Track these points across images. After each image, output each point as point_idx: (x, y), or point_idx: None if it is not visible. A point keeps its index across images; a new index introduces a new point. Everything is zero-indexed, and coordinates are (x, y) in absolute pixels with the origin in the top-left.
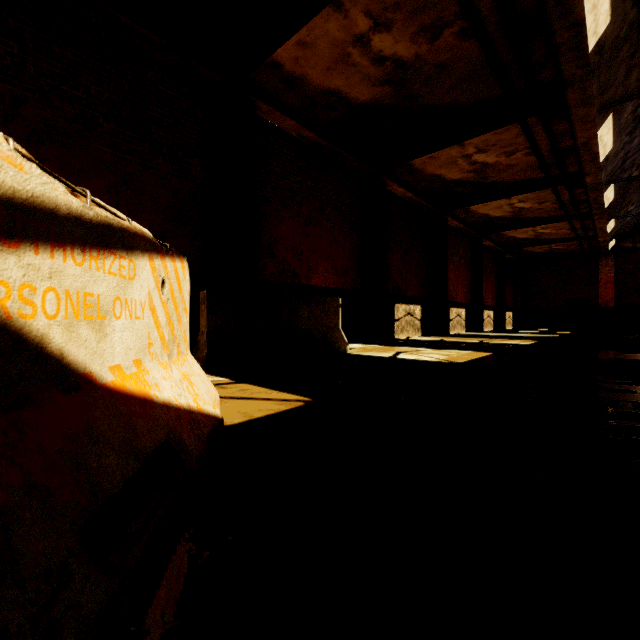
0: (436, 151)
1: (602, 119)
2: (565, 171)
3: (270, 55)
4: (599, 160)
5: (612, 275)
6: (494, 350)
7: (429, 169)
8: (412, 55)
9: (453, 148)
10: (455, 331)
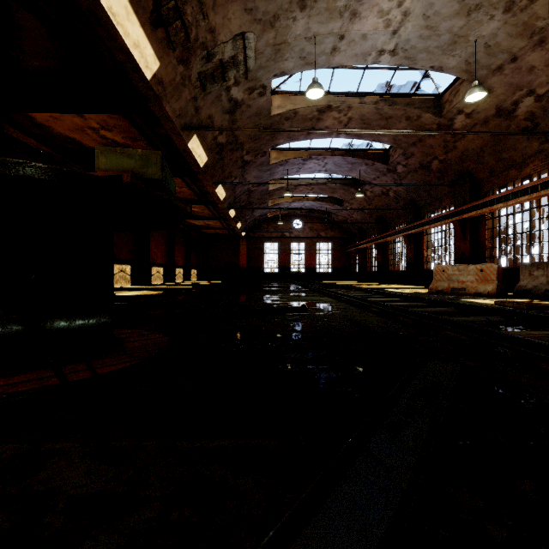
0: None
1: (216, 186)
2: (208, 200)
3: (27, 112)
4: (221, 200)
5: (246, 250)
6: (168, 290)
7: None
8: (123, 142)
9: None
10: (156, 282)
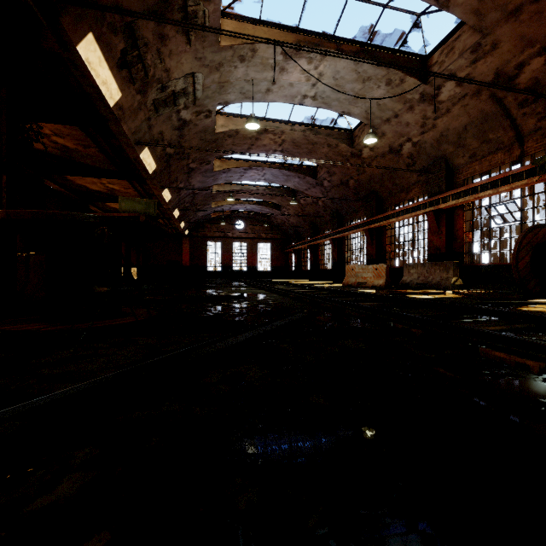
0: (84, 177)
1: (163, 189)
2: None
3: None
4: (166, 201)
5: (188, 249)
6: None
7: (78, 182)
8: (74, 147)
9: (95, 178)
10: None
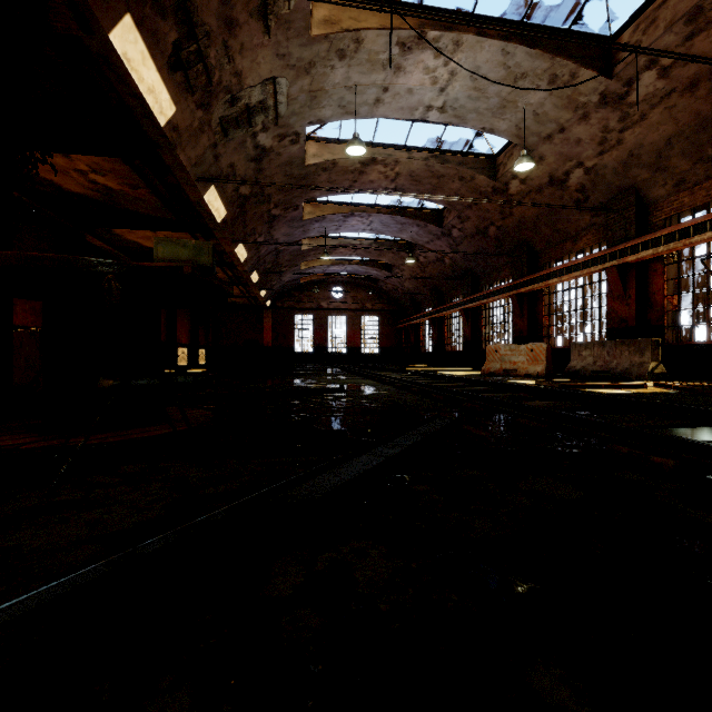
0: (135, 229)
1: (236, 245)
2: (225, 262)
3: None
4: (241, 261)
5: (271, 324)
6: None
7: (128, 237)
8: (119, 189)
9: (148, 232)
10: None
